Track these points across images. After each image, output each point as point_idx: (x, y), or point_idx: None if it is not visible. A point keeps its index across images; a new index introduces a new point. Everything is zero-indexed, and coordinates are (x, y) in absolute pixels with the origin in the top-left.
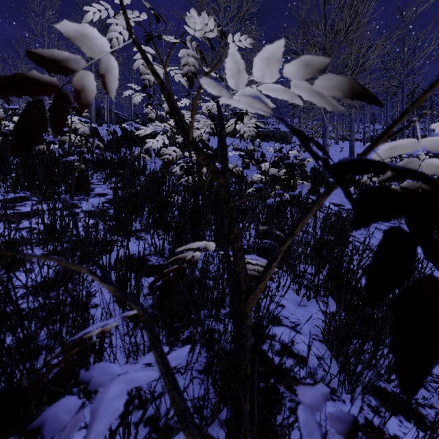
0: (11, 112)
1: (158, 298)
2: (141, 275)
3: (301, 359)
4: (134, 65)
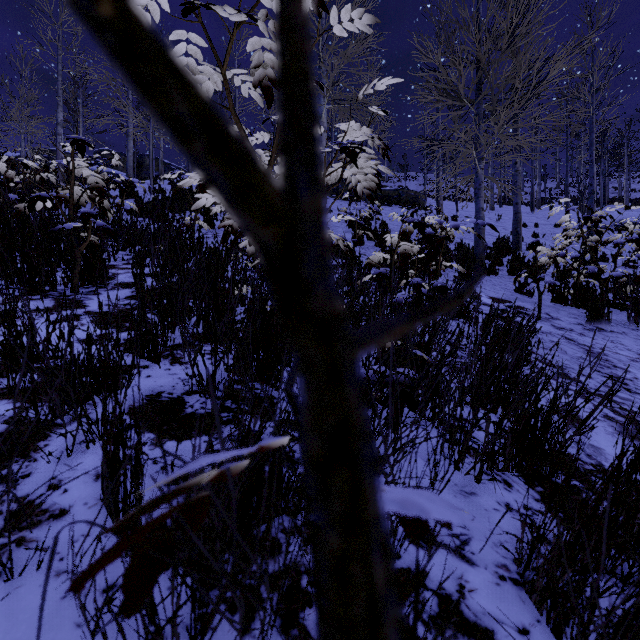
0: (4, 159)
1: (124, 591)
2: (168, 437)
3: (484, 639)
4: None
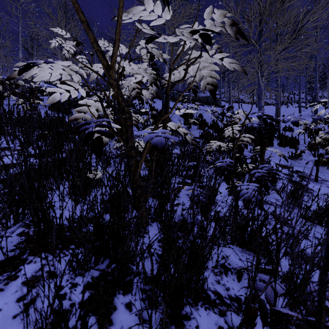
0: None
1: None
2: None
3: None
4: None
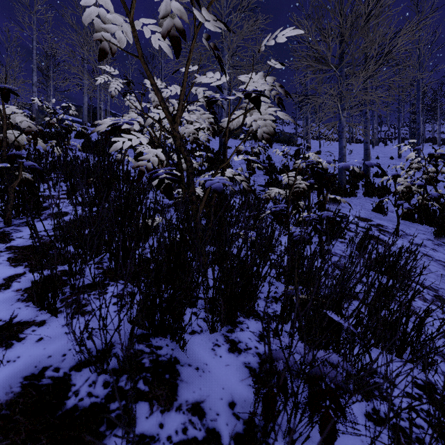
0: None
1: None
2: None
3: None
4: (83, 17)
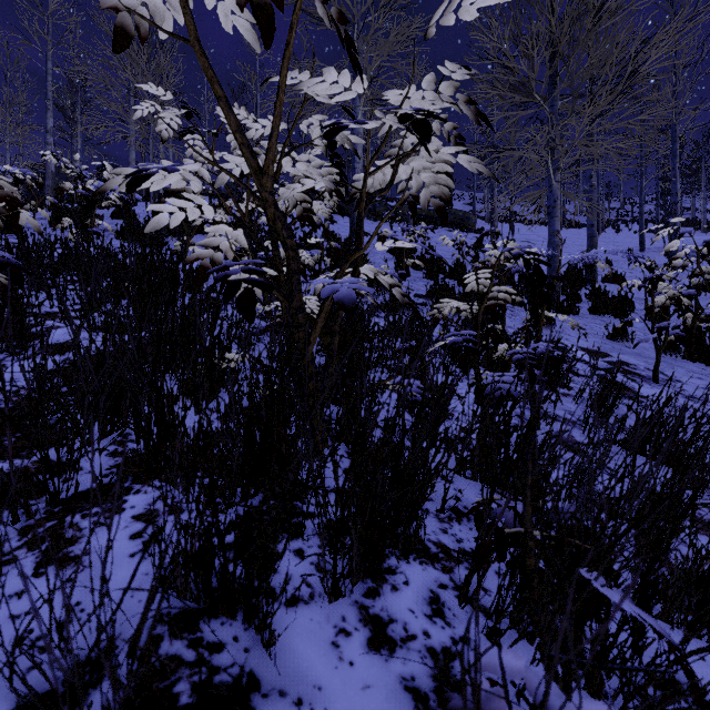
0: None
1: None
2: None
3: None
4: None
